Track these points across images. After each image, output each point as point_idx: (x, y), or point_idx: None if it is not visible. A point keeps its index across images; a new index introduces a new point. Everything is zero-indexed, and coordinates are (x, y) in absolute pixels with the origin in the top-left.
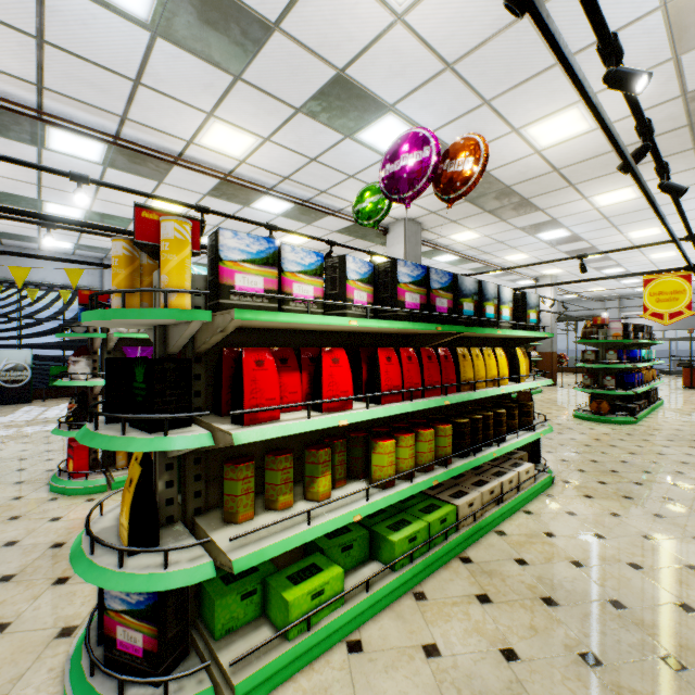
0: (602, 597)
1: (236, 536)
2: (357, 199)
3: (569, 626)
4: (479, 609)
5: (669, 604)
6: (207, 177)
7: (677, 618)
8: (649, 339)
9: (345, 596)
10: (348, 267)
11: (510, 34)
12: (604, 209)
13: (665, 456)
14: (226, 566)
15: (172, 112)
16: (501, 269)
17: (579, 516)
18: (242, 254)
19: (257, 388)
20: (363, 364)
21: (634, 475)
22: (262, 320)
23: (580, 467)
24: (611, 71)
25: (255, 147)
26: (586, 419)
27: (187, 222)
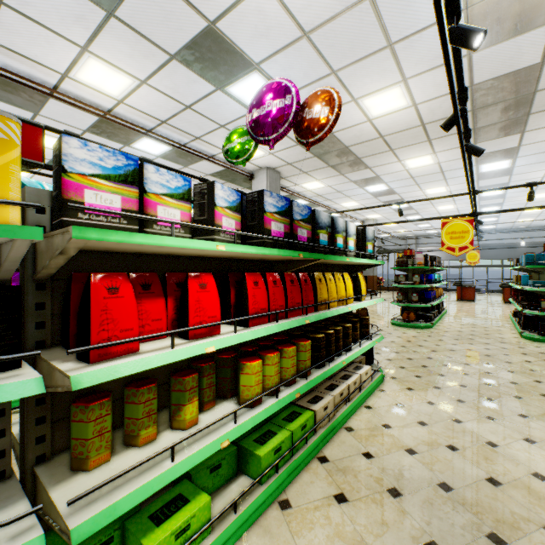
0: (433, 482)
1: (77, 498)
2: (227, 139)
3: (413, 515)
4: (338, 511)
5: (482, 480)
6: (86, 113)
7: (490, 493)
8: (439, 266)
9: (213, 522)
10: (216, 194)
11: (355, 13)
12: (412, 170)
13: (455, 352)
14: (64, 534)
15: (42, 40)
16: (341, 211)
17: (406, 407)
18: (94, 168)
19: (109, 318)
20: (231, 288)
21: (438, 368)
22: (112, 241)
23: (401, 364)
24: (453, 27)
25: (133, 88)
26: (400, 326)
27: (12, 118)
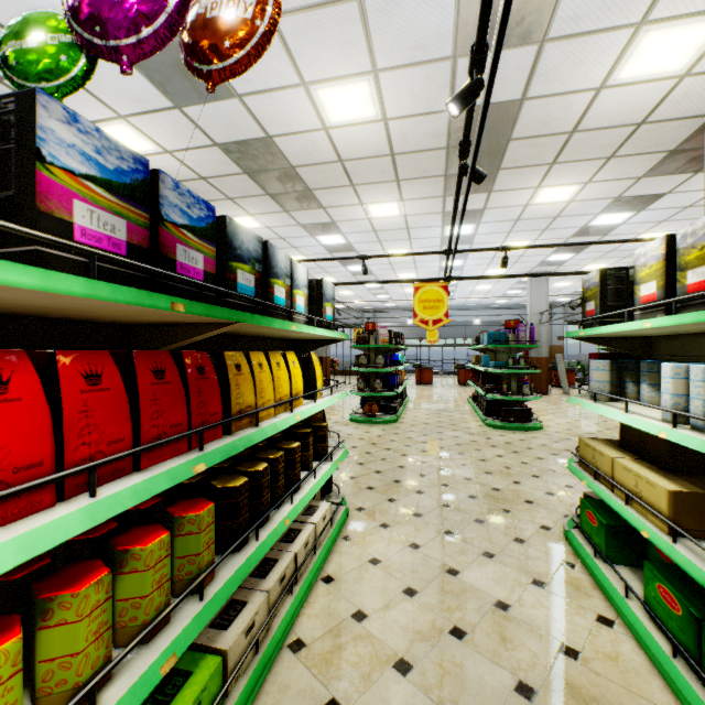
0: None
1: None
2: (9, 28)
3: None
4: None
5: (512, 695)
6: None
7: None
8: (403, 345)
9: None
10: None
11: None
12: (375, 221)
13: (428, 453)
14: None
15: None
16: None
17: (384, 563)
18: None
19: None
20: None
21: (414, 481)
22: None
23: (369, 483)
24: None
25: None
26: (362, 422)
27: None
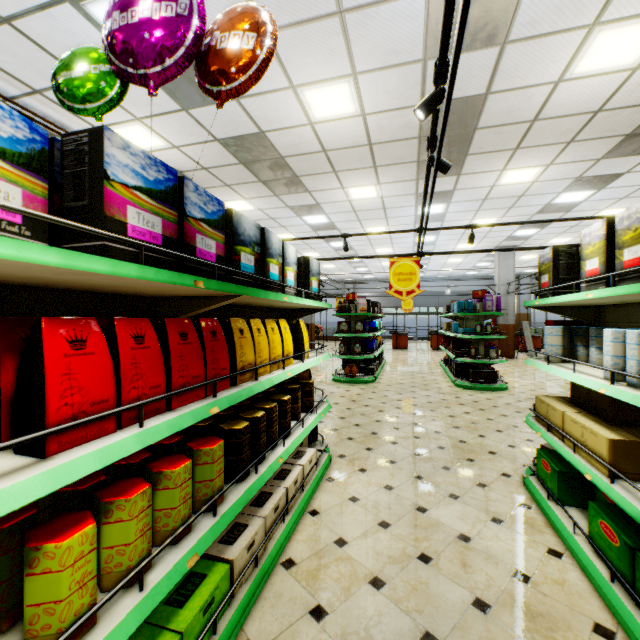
0: (414, 637)
1: None
2: (62, 62)
3: None
4: None
5: (469, 608)
6: None
7: (483, 630)
8: (380, 313)
9: None
10: None
11: None
12: (355, 202)
13: (402, 410)
14: None
15: None
16: None
17: (362, 500)
18: None
19: None
20: (5, 357)
21: (389, 433)
22: None
23: (349, 434)
24: None
25: None
26: (343, 382)
27: None
